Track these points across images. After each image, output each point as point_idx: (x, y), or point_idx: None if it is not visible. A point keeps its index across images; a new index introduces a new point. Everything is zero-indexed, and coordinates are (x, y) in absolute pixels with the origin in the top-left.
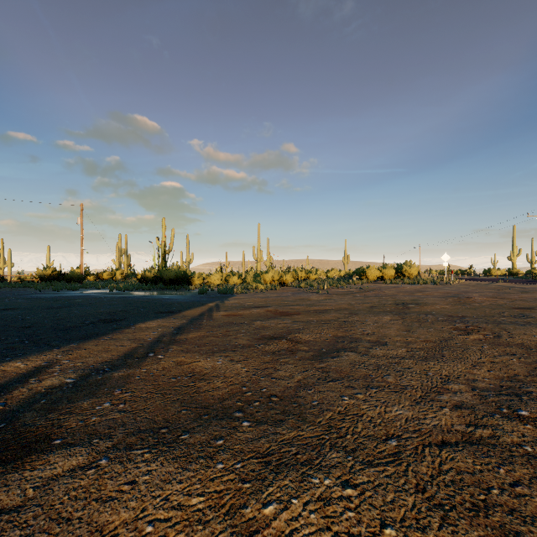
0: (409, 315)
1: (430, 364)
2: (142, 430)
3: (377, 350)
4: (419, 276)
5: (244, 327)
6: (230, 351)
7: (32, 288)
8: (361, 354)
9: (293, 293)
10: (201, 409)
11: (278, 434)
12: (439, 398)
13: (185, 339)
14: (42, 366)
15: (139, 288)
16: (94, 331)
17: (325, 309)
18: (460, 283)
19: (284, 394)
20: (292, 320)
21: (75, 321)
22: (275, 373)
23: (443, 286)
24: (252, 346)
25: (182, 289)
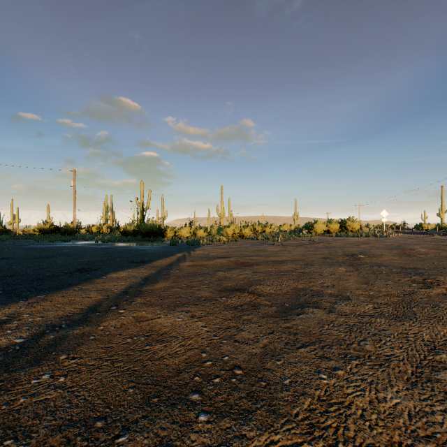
0: (362, 266)
1: (405, 325)
2: (73, 421)
3: (343, 306)
4: (361, 230)
5: (207, 278)
6: (192, 304)
7: (32, 239)
8: (326, 311)
9: (251, 244)
10: (152, 386)
11: (244, 438)
12: (436, 376)
13: (150, 290)
14: (0, 320)
15: (120, 239)
16: (67, 281)
17: (282, 259)
18: (398, 236)
19: (248, 365)
20: (252, 270)
21: (55, 271)
22: (238, 334)
23: (384, 239)
24: (214, 298)
25: (157, 240)
